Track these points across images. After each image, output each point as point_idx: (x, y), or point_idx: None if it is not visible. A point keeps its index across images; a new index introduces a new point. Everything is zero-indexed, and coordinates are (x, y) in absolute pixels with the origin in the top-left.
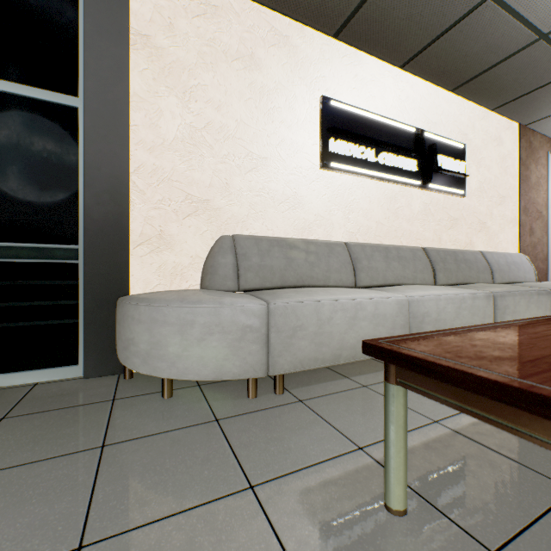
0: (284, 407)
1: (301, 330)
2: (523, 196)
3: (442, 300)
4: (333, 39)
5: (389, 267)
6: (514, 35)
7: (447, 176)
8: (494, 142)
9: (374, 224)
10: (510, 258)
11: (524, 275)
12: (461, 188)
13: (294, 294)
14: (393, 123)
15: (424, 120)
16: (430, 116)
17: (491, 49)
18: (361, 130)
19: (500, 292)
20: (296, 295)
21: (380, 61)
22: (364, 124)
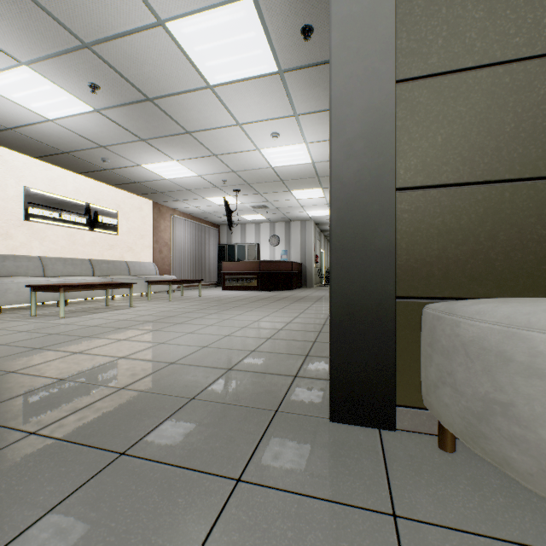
0: (2, 314)
1: (10, 290)
2: (156, 235)
3: (83, 281)
4: (33, 158)
5: (66, 268)
6: (125, 179)
7: (107, 225)
8: (138, 209)
9: (60, 247)
10: (143, 264)
11: (150, 272)
12: (116, 231)
13: (7, 279)
14: (72, 200)
15: (93, 198)
16: (97, 196)
17: (119, 180)
18: (51, 203)
19: (116, 278)
20: (8, 279)
21: (64, 169)
22: (53, 200)
